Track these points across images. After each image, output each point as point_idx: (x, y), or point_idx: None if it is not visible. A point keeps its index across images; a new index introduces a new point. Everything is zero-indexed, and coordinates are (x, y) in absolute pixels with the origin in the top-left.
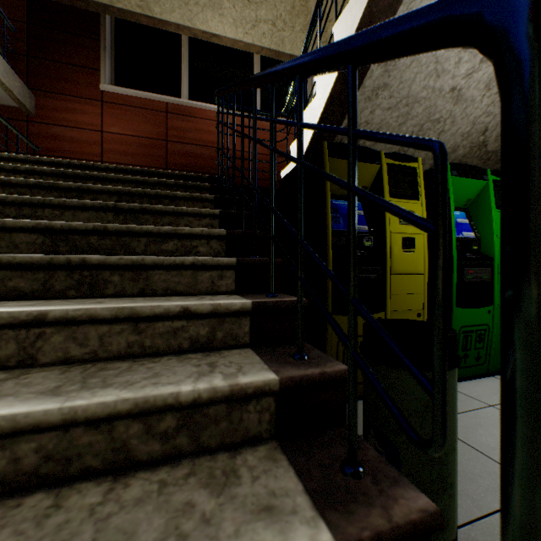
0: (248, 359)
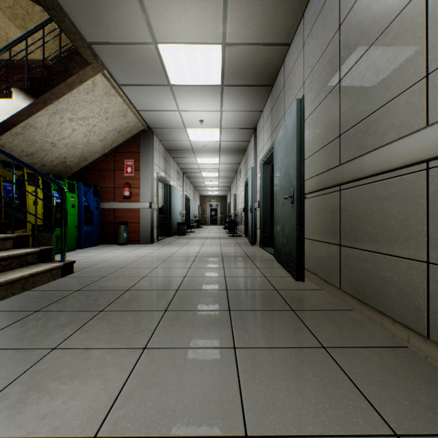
0: None
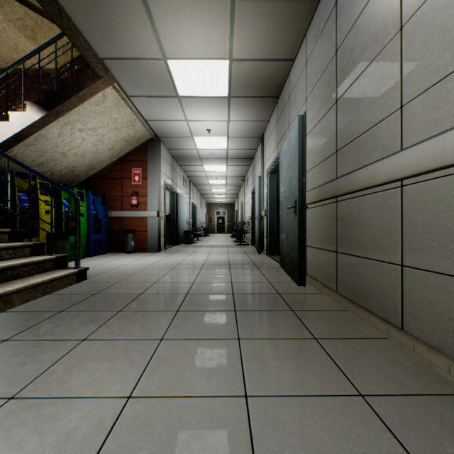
0: (17, 243)
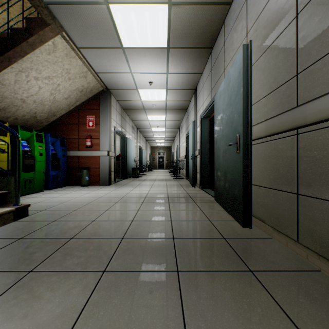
0: None
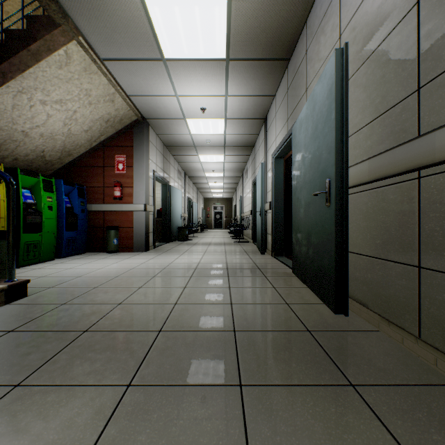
0: None
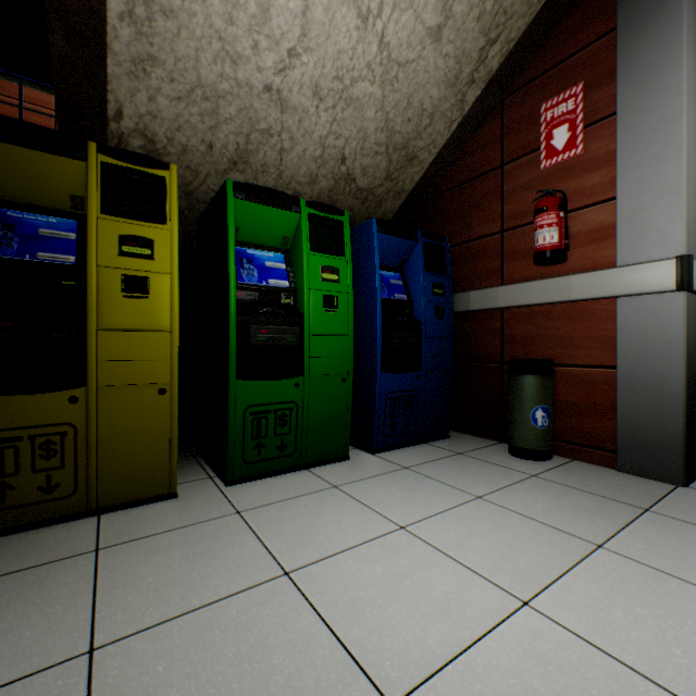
0: None
